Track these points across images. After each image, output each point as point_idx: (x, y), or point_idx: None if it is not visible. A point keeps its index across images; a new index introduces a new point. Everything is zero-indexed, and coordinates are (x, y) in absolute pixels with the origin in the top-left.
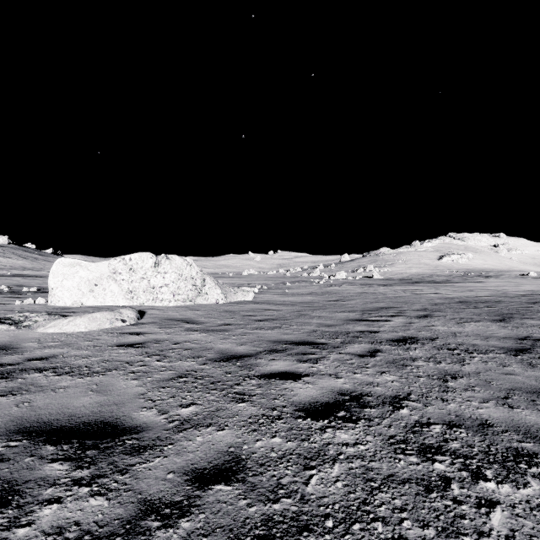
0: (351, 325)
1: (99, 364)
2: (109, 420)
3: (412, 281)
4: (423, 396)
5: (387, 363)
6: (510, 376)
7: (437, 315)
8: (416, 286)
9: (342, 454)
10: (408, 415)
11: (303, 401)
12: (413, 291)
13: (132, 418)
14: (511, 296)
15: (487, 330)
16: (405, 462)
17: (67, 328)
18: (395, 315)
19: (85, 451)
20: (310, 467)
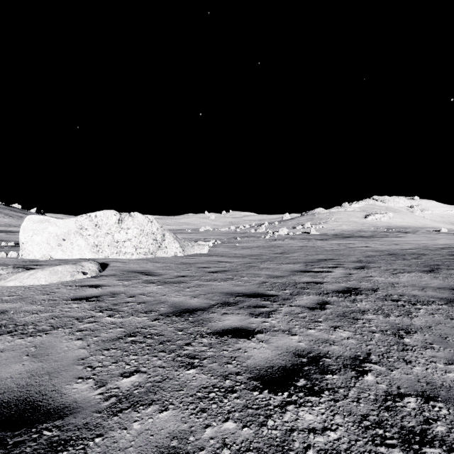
0: (297, 276)
1: (47, 320)
2: (33, 398)
3: (343, 236)
4: (383, 356)
5: (338, 316)
6: None
7: (372, 266)
8: (348, 240)
9: (311, 447)
10: (375, 383)
11: (258, 365)
12: (346, 245)
13: (61, 395)
14: (432, 249)
15: (421, 280)
16: None
17: (27, 281)
18: (335, 267)
19: None
20: None
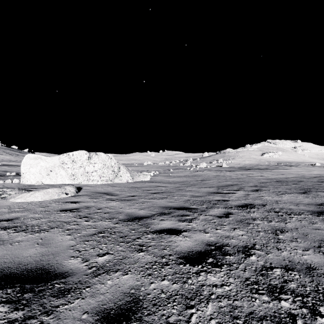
0: (211, 196)
1: (46, 223)
2: (46, 267)
3: (246, 168)
4: (264, 246)
5: (237, 222)
6: (319, 231)
7: (264, 189)
8: (249, 171)
9: (213, 294)
10: (256, 261)
11: (183, 250)
12: (247, 174)
13: (62, 266)
14: (307, 177)
15: (296, 199)
16: (259, 301)
17: (29, 199)
18: (238, 190)
19: (23, 294)
20: (191, 306)
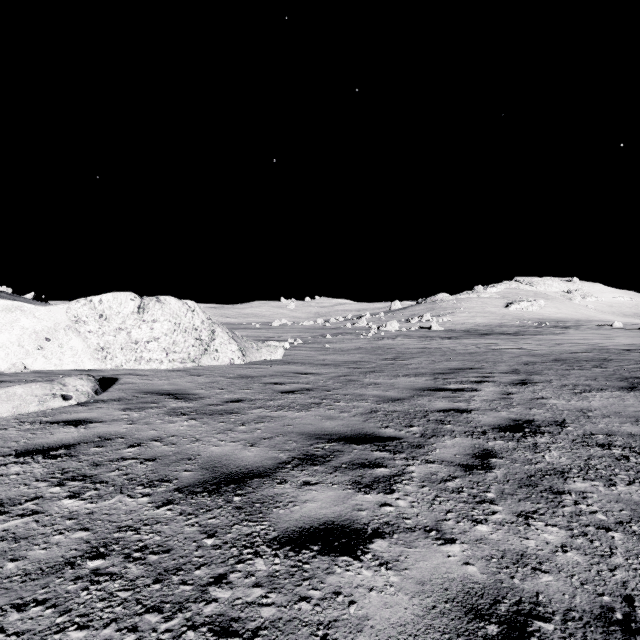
0: (425, 398)
1: None
2: None
3: (479, 333)
4: None
5: (521, 486)
6: None
7: (538, 380)
8: (488, 339)
9: None
10: None
11: None
12: (487, 346)
13: None
14: (616, 352)
15: (625, 405)
16: None
17: None
18: (481, 381)
19: None
20: None
